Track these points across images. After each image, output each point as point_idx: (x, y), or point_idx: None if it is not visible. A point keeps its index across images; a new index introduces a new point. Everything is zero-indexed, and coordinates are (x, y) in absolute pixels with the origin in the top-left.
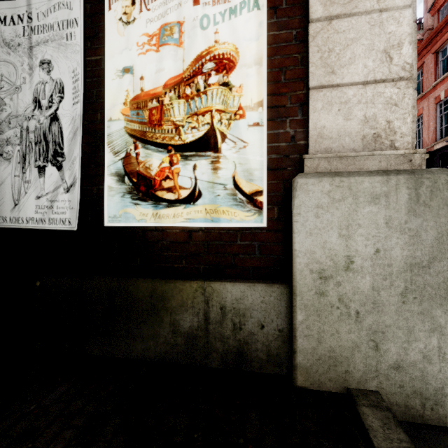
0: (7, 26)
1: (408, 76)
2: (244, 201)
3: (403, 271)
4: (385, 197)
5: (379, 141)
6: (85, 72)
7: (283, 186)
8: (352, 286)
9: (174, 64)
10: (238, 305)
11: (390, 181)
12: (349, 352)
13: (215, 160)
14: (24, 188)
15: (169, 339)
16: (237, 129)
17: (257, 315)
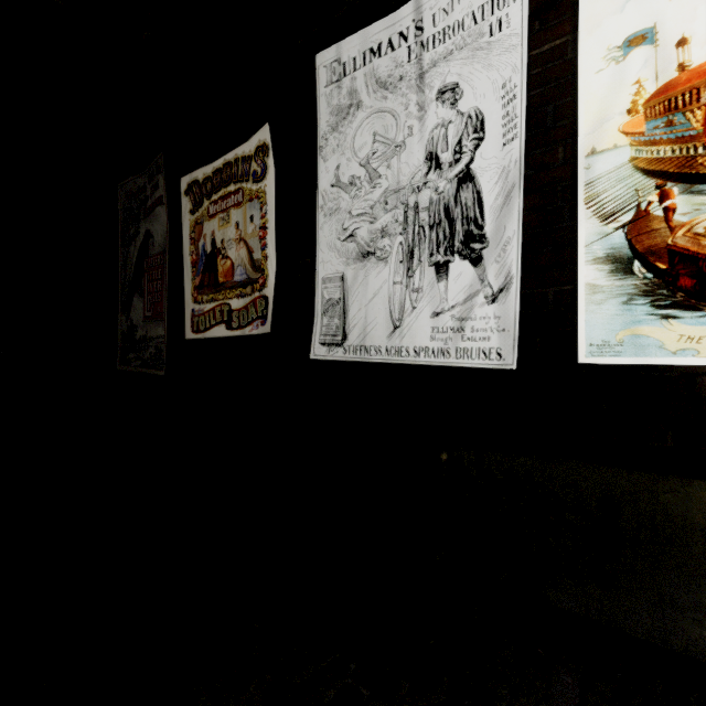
0: (382, 58)
1: None
2: None
3: None
4: None
5: None
6: (527, 80)
7: None
8: None
9: None
10: None
11: None
12: None
13: None
14: (411, 301)
15: None
16: None
17: None
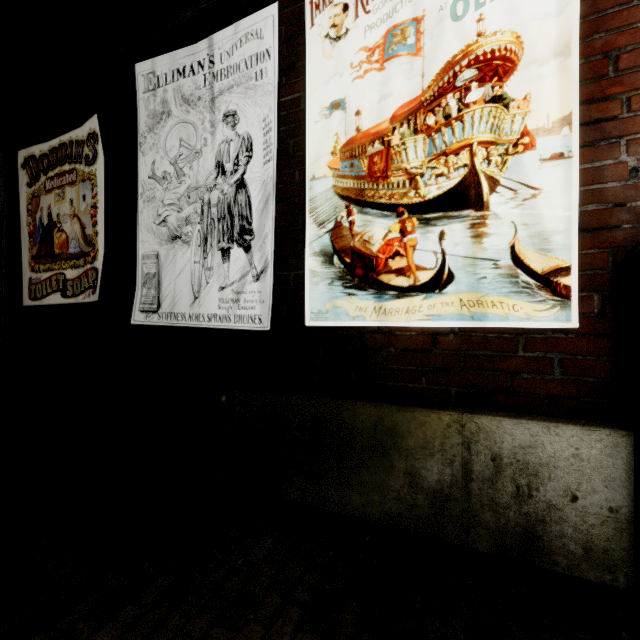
0: (186, 79)
1: None
2: (533, 286)
3: None
4: None
5: None
6: (279, 118)
7: (611, 258)
8: None
9: (408, 84)
10: (525, 457)
11: None
12: None
13: (477, 222)
14: (206, 277)
15: (404, 494)
16: (519, 169)
17: (562, 477)
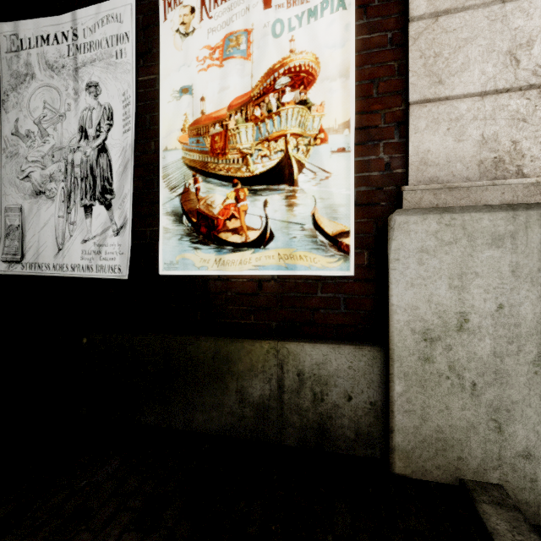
0: (50, 46)
1: (540, 83)
2: (326, 245)
3: (535, 332)
4: (511, 238)
5: (501, 166)
6: (137, 95)
7: (375, 225)
8: (467, 351)
9: (241, 81)
10: (319, 371)
11: (518, 218)
12: (463, 434)
13: (290, 195)
14: (69, 231)
15: (236, 409)
16: (318, 157)
17: (343, 384)
